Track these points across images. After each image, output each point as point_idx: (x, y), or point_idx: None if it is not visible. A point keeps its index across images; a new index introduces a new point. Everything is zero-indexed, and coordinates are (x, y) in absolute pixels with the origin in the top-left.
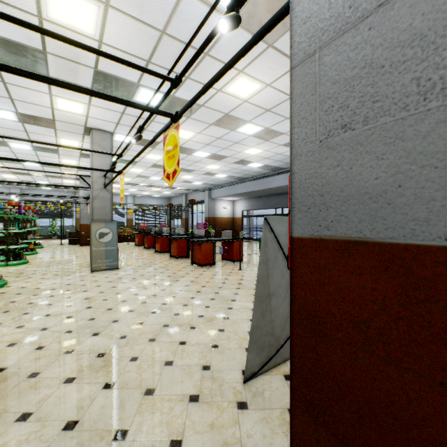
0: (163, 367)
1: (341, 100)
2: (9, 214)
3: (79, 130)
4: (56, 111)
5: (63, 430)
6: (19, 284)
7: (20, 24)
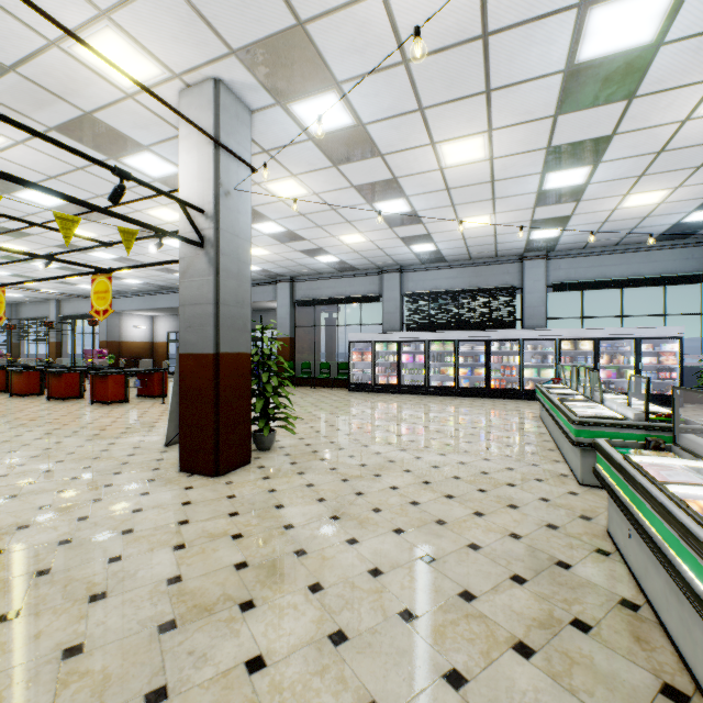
0: (101, 452)
1: (190, 320)
2: None
3: None
4: None
5: (44, 473)
6: None
7: None
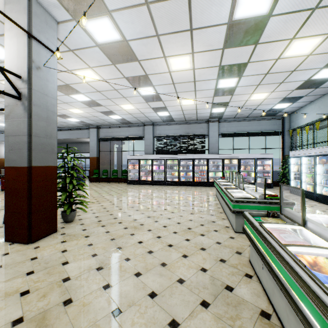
0: None
1: (11, 146)
2: None
3: None
4: None
5: None
6: None
7: None
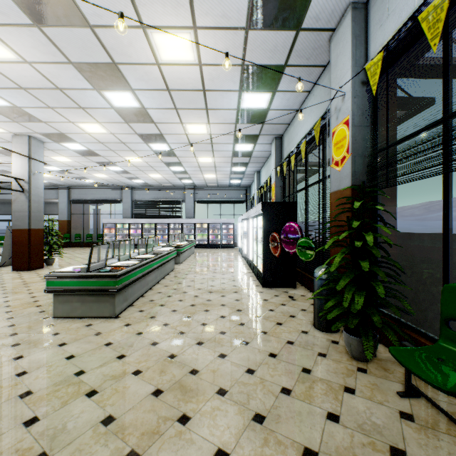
0: None
1: (17, 217)
2: None
3: None
4: None
5: None
6: None
7: None
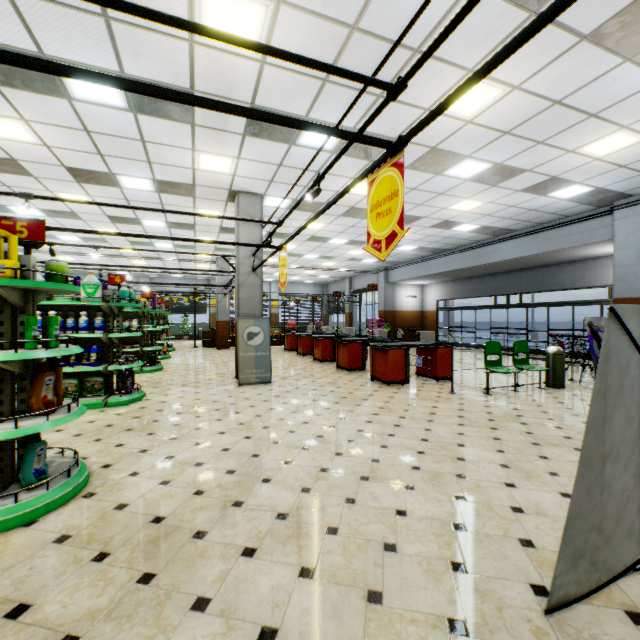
0: (382, 552)
1: None
2: (143, 308)
3: (222, 196)
4: (198, 172)
5: None
6: (158, 397)
7: (193, 29)
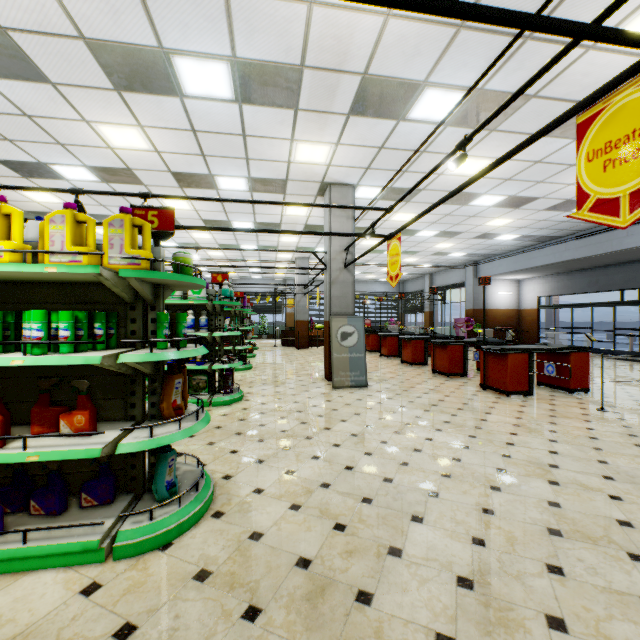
0: None
1: None
2: (234, 307)
3: (313, 191)
4: (292, 165)
5: None
6: (256, 398)
7: None
